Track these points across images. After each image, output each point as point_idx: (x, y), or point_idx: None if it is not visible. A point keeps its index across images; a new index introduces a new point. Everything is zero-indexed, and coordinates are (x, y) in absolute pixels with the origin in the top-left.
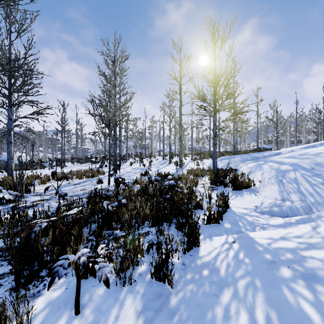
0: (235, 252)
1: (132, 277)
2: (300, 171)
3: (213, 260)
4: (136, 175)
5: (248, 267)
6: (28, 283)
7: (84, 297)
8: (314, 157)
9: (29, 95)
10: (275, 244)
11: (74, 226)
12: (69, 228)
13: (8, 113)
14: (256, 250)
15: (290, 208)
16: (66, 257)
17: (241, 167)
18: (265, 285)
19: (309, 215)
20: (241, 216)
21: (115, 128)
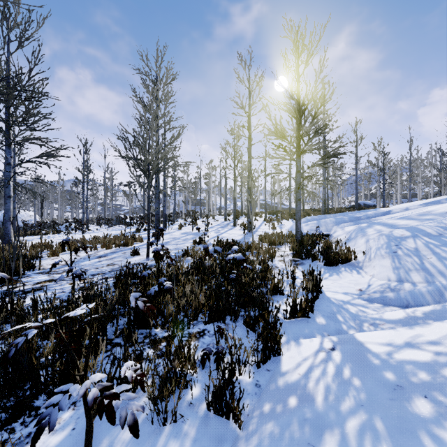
0: (336, 366)
1: (177, 408)
2: (423, 238)
3: (304, 379)
4: (187, 243)
5: (360, 394)
6: (13, 421)
7: (101, 445)
8: (441, 217)
9: (34, 130)
10: (399, 354)
11: (84, 332)
12: (76, 335)
13: (6, 155)
14: (369, 365)
15: (412, 294)
16: (65, 389)
17: (335, 231)
18: (392, 430)
19: (442, 305)
20: (340, 306)
21: (158, 176)
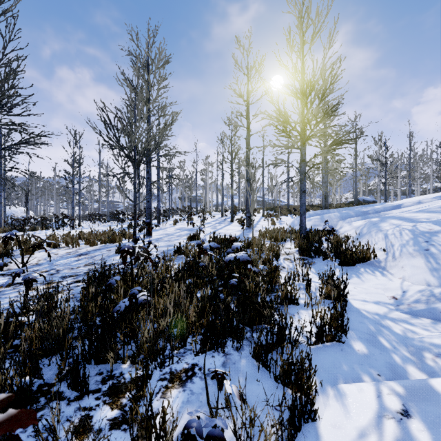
0: None
1: None
2: None
3: None
4: (181, 239)
5: None
6: None
7: None
8: None
9: (8, 112)
10: None
11: None
12: None
13: None
14: None
15: None
16: None
17: (341, 227)
18: None
19: None
20: (377, 322)
21: (149, 167)
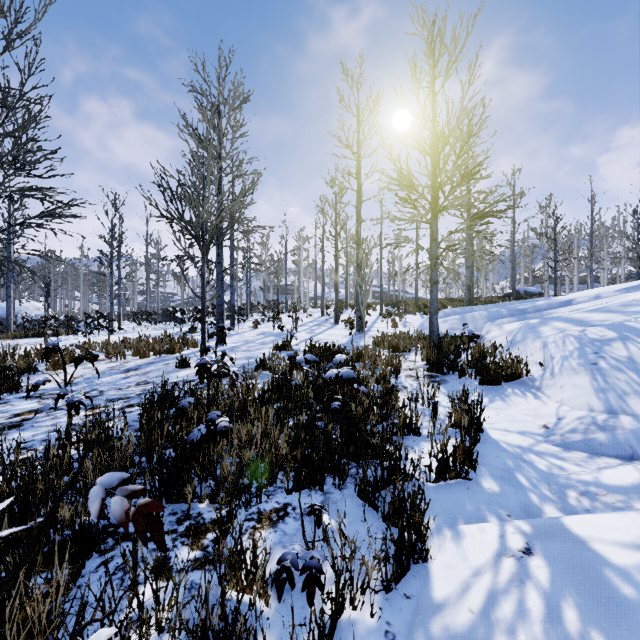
0: (544, 596)
1: None
2: (639, 341)
3: (483, 627)
4: (265, 348)
5: None
6: None
7: None
8: None
9: (28, 174)
10: None
11: None
12: None
13: None
14: (615, 597)
15: (638, 436)
16: None
17: (488, 331)
18: None
19: None
20: (517, 457)
21: (220, 248)
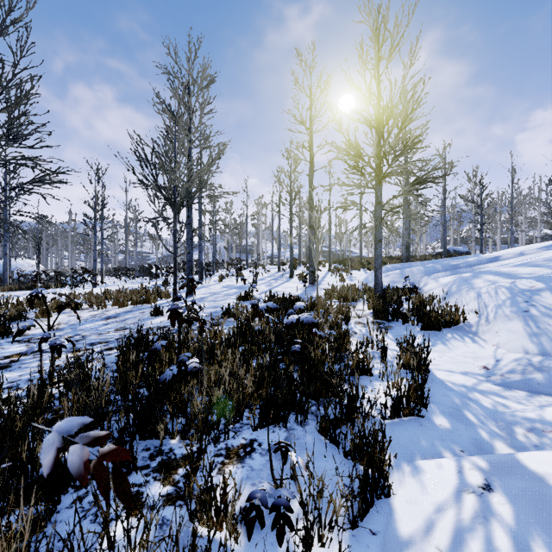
0: (511, 534)
1: None
2: None
3: None
4: (229, 299)
5: None
6: None
7: None
8: None
9: (20, 144)
10: None
11: None
12: None
13: None
14: None
15: None
16: None
17: (425, 284)
18: None
19: None
20: (463, 395)
21: (190, 211)
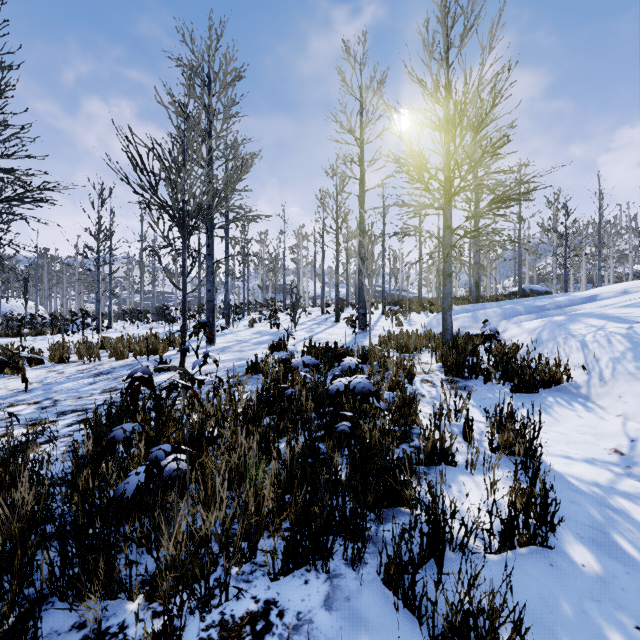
0: None
1: None
2: None
3: None
4: (259, 349)
5: None
6: None
7: None
8: None
9: None
10: None
11: None
12: None
13: None
14: None
15: None
16: None
17: (505, 329)
18: None
19: None
20: (602, 502)
21: (211, 238)
